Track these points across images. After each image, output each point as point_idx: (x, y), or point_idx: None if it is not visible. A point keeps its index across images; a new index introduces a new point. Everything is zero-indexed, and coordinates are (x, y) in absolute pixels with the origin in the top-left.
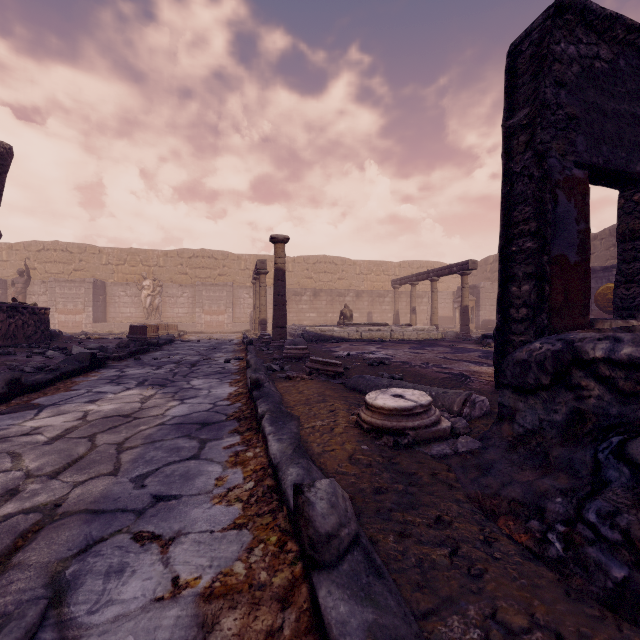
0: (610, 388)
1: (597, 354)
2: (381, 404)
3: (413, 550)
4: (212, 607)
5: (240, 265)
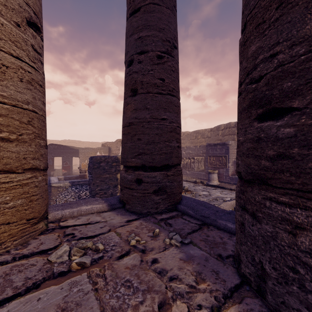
0: None
1: None
2: None
3: None
4: None
5: None
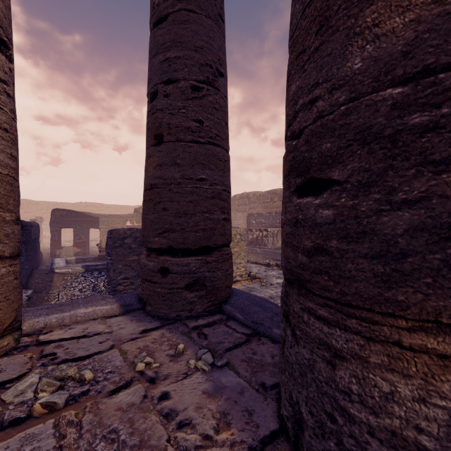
0: None
1: None
2: None
3: None
4: None
5: (38, 207)
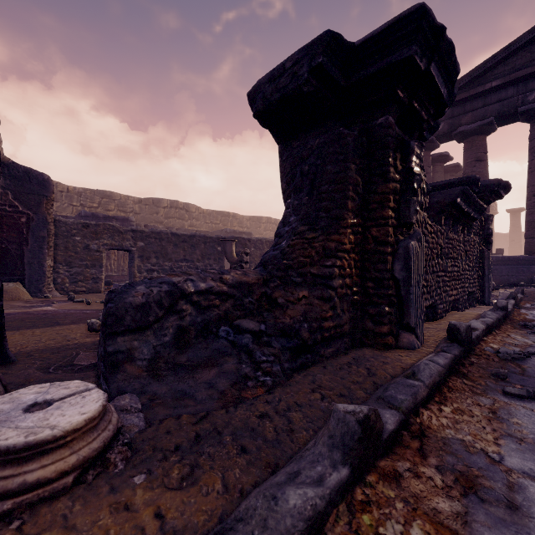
0: (195, 307)
1: (190, 289)
2: (85, 416)
3: (301, 424)
4: (455, 532)
5: None
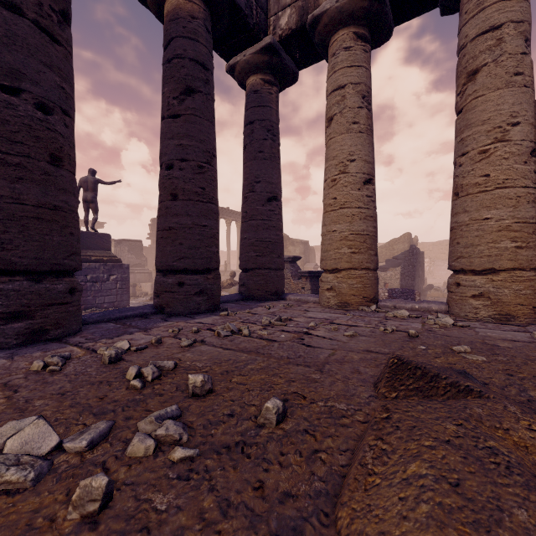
0: None
1: None
2: None
3: None
4: None
5: None
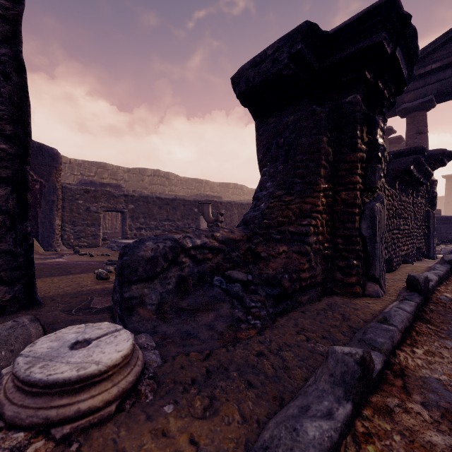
0: (192, 260)
1: (188, 244)
2: (121, 354)
3: (294, 363)
4: None
5: None
